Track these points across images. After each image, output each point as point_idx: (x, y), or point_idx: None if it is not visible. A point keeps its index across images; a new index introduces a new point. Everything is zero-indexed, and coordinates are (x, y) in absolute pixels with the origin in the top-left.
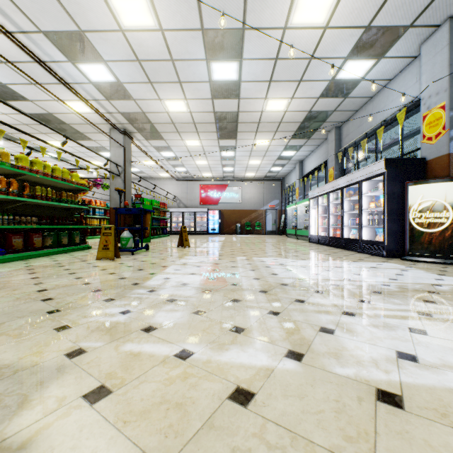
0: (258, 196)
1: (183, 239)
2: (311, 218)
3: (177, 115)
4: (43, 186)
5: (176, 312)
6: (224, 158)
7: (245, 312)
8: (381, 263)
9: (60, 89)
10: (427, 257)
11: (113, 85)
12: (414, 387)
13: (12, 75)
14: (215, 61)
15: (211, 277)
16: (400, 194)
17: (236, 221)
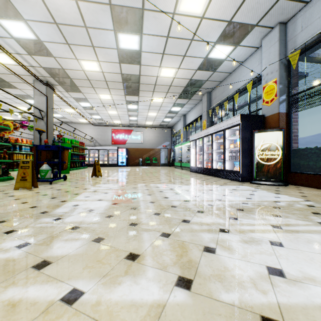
0: (155, 139)
1: (96, 170)
2: (191, 154)
3: (91, 73)
4: None
5: (76, 241)
6: (130, 110)
7: (141, 236)
8: (239, 186)
9: None
10: (266, 181)
11: (34, 42)
12: (291, 309)
13: None
14: (121, 33)
15: (115, 202)
16: (250, 138)
17: (139, 156)
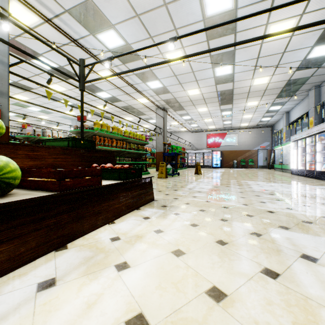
0: (251, 140)
1: (198, 170)
2: (292, 156)
3: (193, 96)
4: (133, 143)
5: (202, 194)
6: (224, 116)
7: (230, 196)
8: None
9: (136, 94)
10: None
11: (161, 88)
12: (282, 212)
13: (118, 92)
14: (217, 67)
15: (216, 186)
16: None
17: (233, 158)
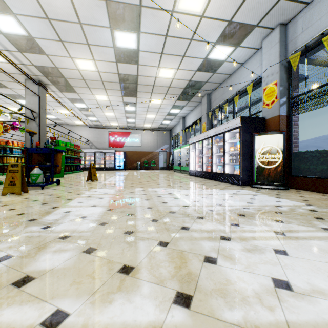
0: (153, 141)
1: (92, 174)
2: (190, 158)
3: (87, 72)
4: None
5: (65, 252)
6: (128, 112)
7: (137, 245)
8: (239, 190)
9: None
10: (267, 185)
11: (25, 38)
12: None
13: None
14: (118, 30)
15: (111, 208)
16: (250, 141)
17: (137, 160)
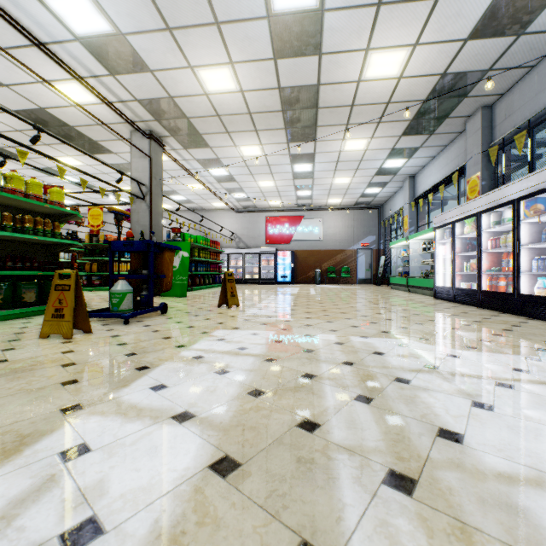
0: (346, 231)
1: (227, 294)
2: (437, 259)
3: (222, 98)
4: None
5: None
6: (298, 176)
7: None
8: None
9: (37, 58)
10: None
11: (112, 41)
12: None
13: None
14: None
15: (230, 448)
16: None
17: (315, 265)
